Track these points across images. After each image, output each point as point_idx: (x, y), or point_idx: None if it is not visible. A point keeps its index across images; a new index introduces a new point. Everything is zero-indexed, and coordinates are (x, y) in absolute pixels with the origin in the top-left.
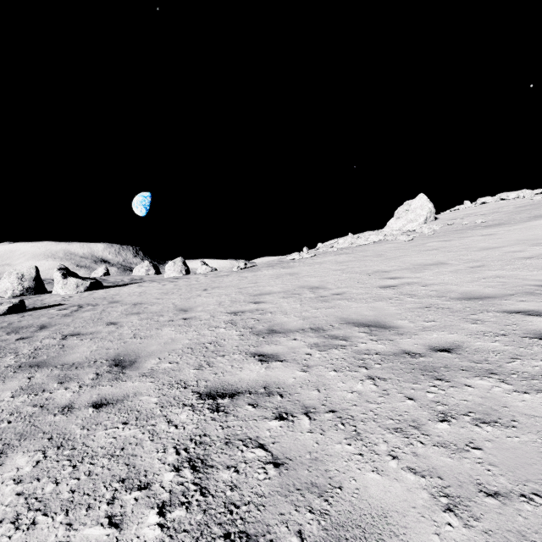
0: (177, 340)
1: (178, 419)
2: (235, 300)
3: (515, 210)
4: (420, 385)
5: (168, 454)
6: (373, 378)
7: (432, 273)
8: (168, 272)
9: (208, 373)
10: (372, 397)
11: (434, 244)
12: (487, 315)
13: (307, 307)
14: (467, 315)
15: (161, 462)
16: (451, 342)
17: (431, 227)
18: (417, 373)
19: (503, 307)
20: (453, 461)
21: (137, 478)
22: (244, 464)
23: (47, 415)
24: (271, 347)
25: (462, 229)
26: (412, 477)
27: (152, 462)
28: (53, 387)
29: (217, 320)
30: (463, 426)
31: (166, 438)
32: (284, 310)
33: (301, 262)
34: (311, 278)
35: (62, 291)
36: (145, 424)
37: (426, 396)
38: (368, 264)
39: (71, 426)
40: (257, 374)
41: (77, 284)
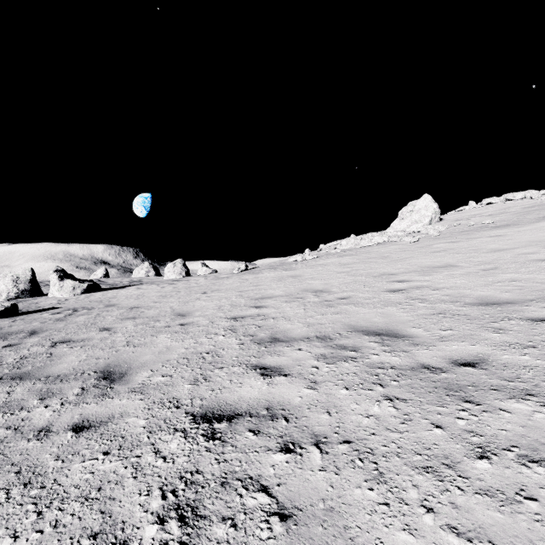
0: (172, 348)
1: (167, 449)
2: (236, 304)
3: (523, 211)
4: (447, 409)
5: (152, 498)
6: (390, 398)
7: (442, 276)
8: (167, 274)
9: (204, 390)
10: (392, 424)
11: (440, 245)
12: (509, 323)
13: (312, 313)
14: (487, 323)
15: (143, 510)
16: (475, 355)
17: (437, 228)
18: (441, 392)
19: (525, 314)
20: (504, 518)
21: (112, 533)
22: (243, 515)
23: (20, 440)
24: (274, 358)
25: (469, 230)
26: (455, 540)
27: (132, 510)
28: (33, 404)
29: (216, 326)
30: (508, 465)
31: (151, 474)
32: (287, 315)
33: (304, 264)
34: (314, 280)
35: (58, 294)
36: (128, 455)
37: (456, 424)
38: (374, 266)
39: (44, 456)
40: (259, 392)
41: (74, 286)
